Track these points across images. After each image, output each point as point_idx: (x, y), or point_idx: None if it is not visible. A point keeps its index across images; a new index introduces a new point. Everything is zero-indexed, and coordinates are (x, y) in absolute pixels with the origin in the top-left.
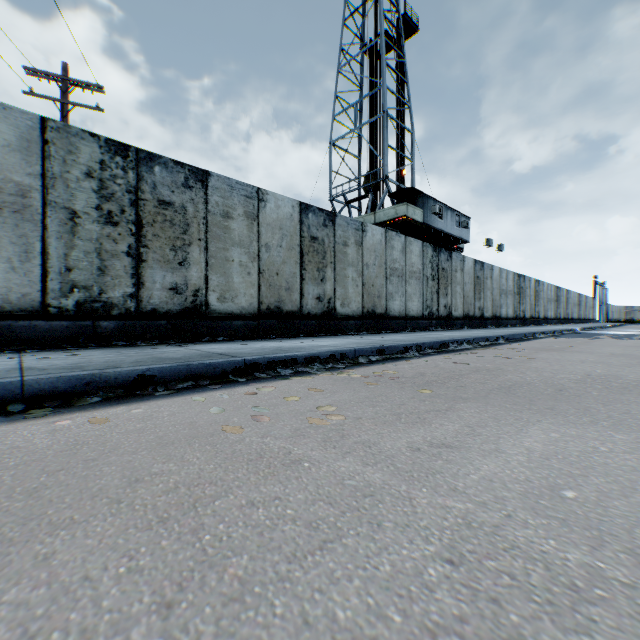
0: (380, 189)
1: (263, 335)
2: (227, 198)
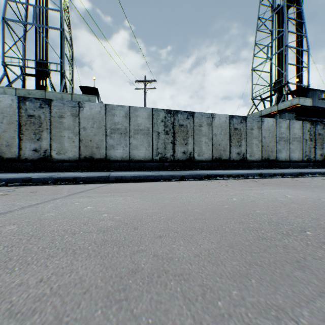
0: (284, 87)
1: (213, 168)
2: (200, 119)
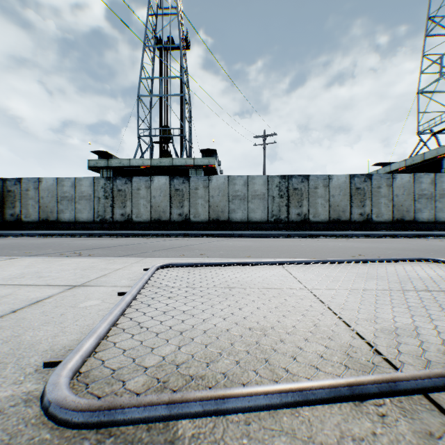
0: None
1: (330, 229)
2: (316, 182)
